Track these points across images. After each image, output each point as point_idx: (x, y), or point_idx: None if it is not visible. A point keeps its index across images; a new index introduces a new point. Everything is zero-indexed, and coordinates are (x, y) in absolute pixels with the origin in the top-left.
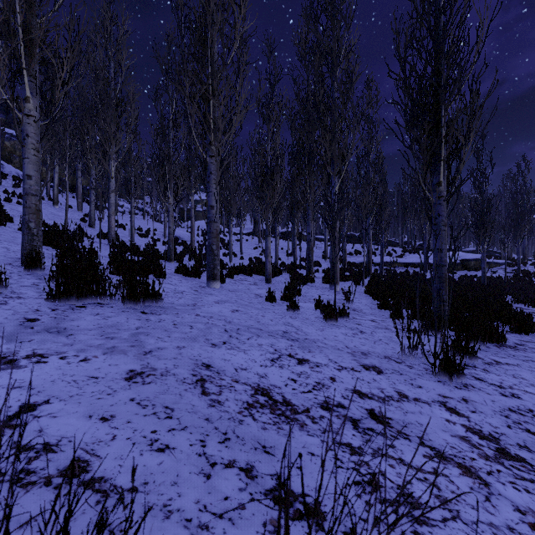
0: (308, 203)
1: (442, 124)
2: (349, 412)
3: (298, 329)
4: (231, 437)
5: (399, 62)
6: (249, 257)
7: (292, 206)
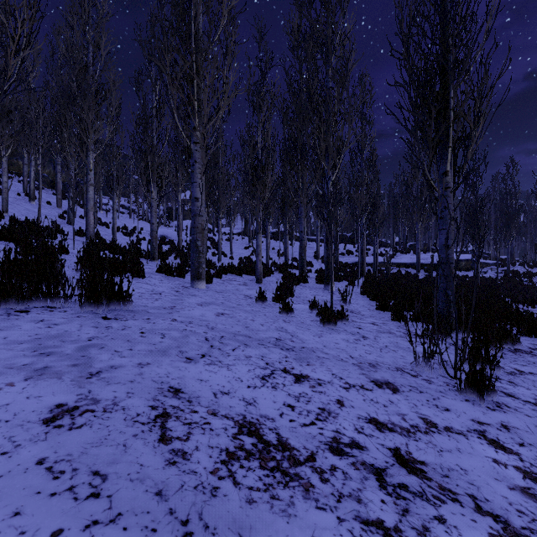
0: (300, 200)
1: (451, 106)
2: (368, 456)
3: (293, 336)
4: (195, 530)
5: (403, 39)
6: (239, 257)
7: (284, 204)
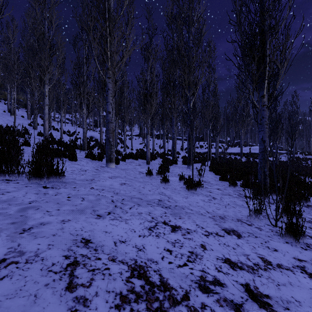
0: (173, 115)
1: (267, 54)
2: (227, 292)
3: (170, 198)
4: None
5: (237, 13)
6: (136, 149)
7: (163, 117)
